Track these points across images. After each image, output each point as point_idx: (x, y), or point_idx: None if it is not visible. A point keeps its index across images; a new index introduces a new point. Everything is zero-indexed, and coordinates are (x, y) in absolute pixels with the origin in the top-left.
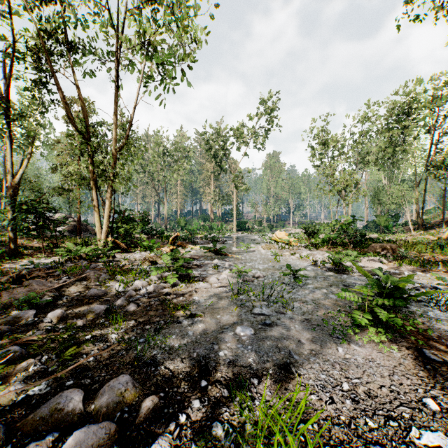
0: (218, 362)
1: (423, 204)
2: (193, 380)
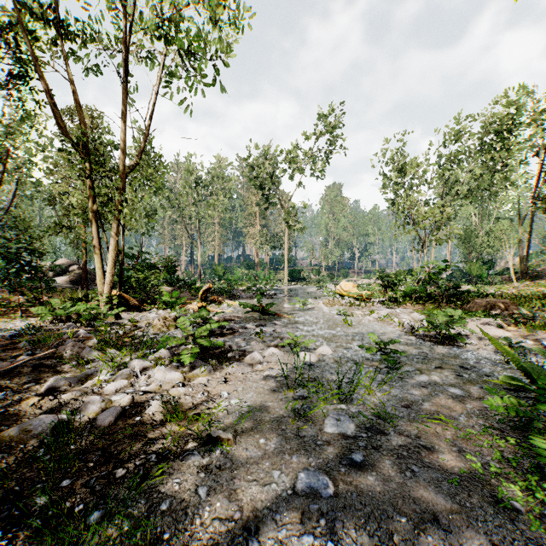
0: None
1: (527, 246)
2: None
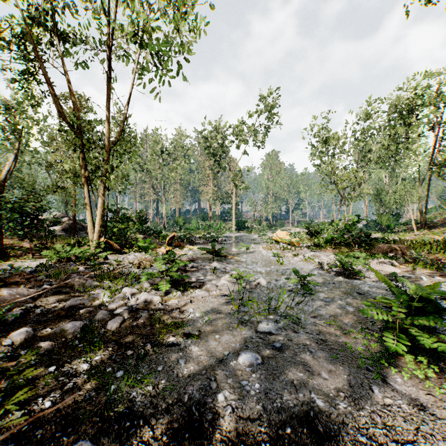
0: (217, 413)
1: (426, 202)
2: (181, 445)
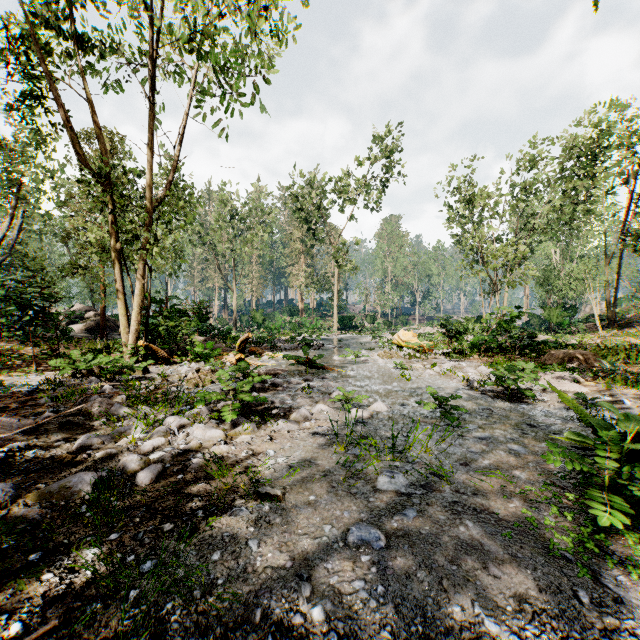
0: None
1: (615, 290)
2: None
